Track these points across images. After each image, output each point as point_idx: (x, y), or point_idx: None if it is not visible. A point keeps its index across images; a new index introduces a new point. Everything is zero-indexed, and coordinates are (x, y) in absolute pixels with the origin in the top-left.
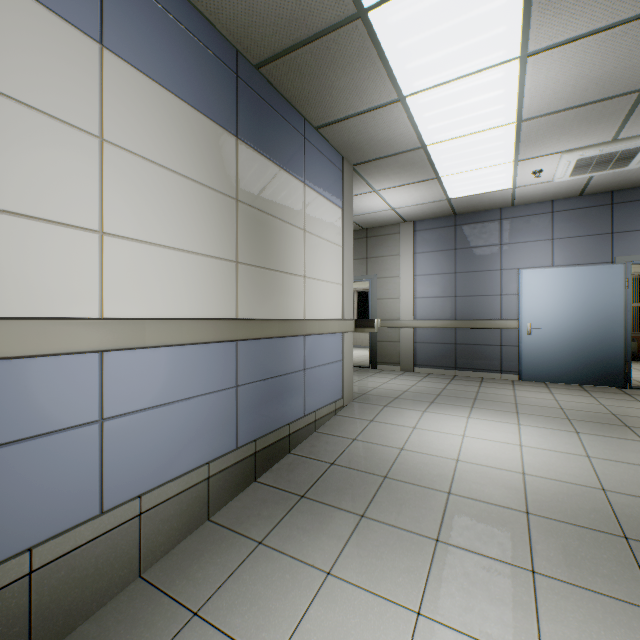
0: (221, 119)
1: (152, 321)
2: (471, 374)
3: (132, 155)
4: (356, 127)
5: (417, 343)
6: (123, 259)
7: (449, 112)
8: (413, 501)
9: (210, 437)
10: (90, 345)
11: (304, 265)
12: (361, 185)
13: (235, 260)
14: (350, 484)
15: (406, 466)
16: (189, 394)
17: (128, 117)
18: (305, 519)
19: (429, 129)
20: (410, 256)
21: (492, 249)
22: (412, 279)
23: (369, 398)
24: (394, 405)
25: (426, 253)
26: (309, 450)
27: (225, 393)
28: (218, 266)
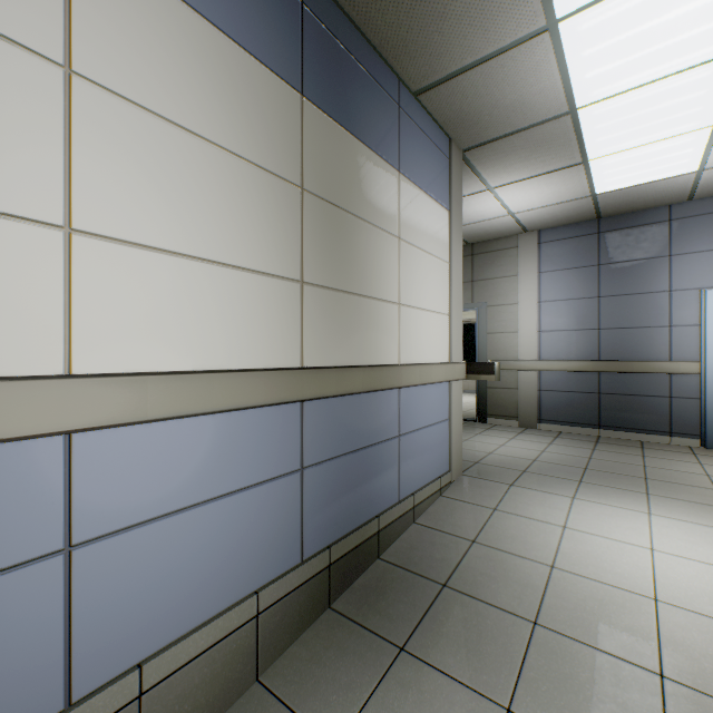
0: (277, 64)
1: (159, 377)
2: (623, 435)
3: (126, 104)
4: (474, 86)
5: (542, 391)
6: (110, 275)
7: (626, 43)
8: (597, 687)
9: (260, 550)
10: (40, 424)
11: (398, 287)
12: (471, 181)
13: (299, 279)
14: (477, 632)
15: (567, 603)
16: (226, 488)
17: (119, 40)
18: (409, 703)
19: (587, 79)
20: (532, 276)
21: (656, 263)
22: (535, 307)
23: (485, 470)
24: (524, 484)
25: (555, 272)
26: (407, 555)
27: (284, 480)
28: (273, 288)
